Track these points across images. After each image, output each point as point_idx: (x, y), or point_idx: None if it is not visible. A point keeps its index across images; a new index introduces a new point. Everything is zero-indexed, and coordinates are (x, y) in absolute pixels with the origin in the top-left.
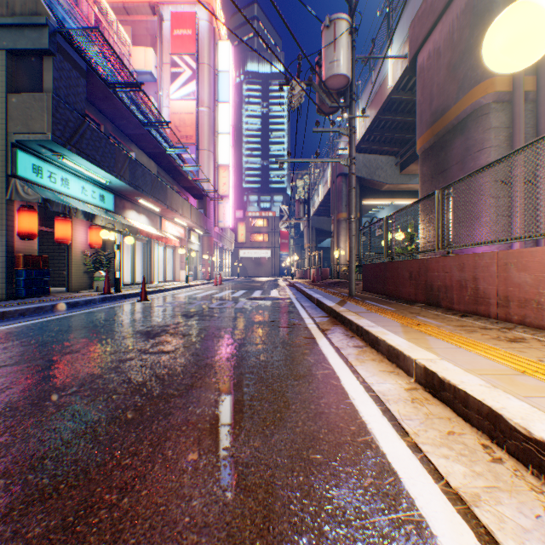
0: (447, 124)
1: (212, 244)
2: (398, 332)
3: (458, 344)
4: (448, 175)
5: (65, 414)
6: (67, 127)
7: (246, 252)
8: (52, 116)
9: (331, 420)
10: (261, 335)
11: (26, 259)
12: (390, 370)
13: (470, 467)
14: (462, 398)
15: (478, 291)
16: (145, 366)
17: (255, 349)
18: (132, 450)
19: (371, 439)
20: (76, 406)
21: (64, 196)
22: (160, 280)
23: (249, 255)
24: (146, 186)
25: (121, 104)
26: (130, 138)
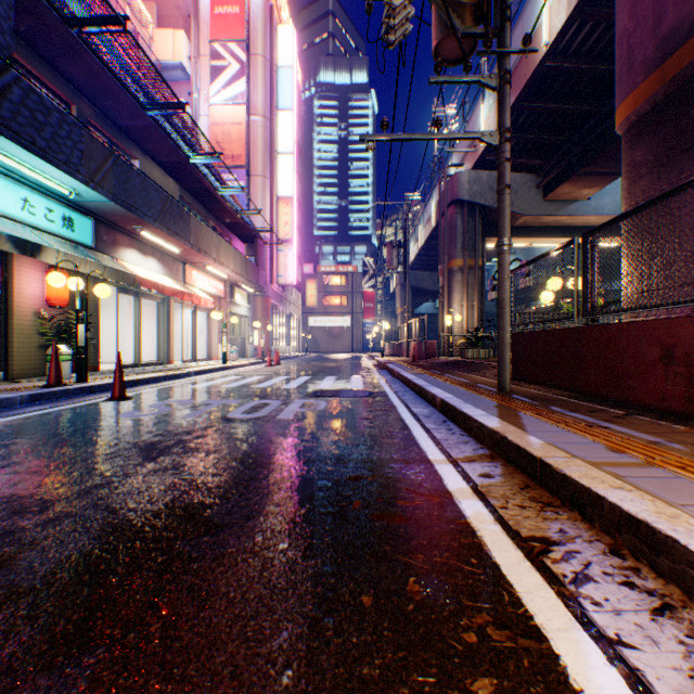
0: None
1: (269, 308)
2: None
3: None
4: None
5: None
6: None
7: (318, 320)
8: None
9: None
10: (309, 601)
11: None
12: None
13: None
14: None
15: None
16: None
17: None
18: None
19: None
20: None
21: None
22: (190, 358)
23: (321, 324)
24: (148, 208)
25: (98, 63)
26: (129, 135)
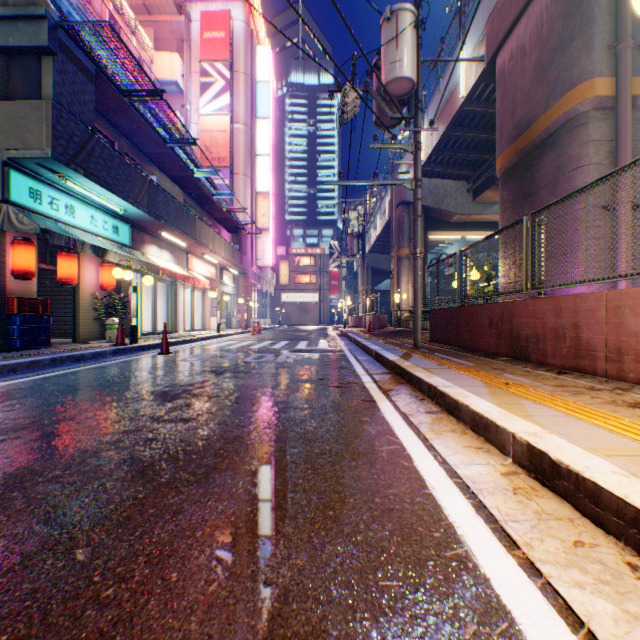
0: (534, 138)
1: (249, 286)
2: (482, 394)
3: (565, 411)
4: (535, 201)
5: (35, 511)
6: (71, 142)
7: (289, 296)
8: (52, 128)
9: (405, 521)
10: (306, 398)
11: (22, 302)
12: (477, 446)
13: (620, 604)
14: (591, 492)
15: (580, 342)
16: (155, 439)
17: (300, 416)
18: (119, 573)
19: (465, 554)
20: (53, 499)
21: (68, 226)
22: (187, 329)
23: (292, 300)
24: (169, 216)
25: (138, 116)
26: (150, 158)
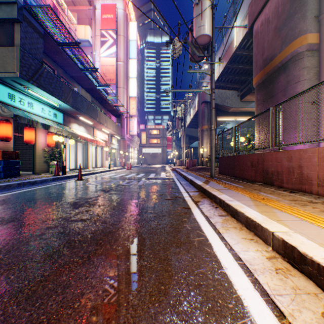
0: (274, 66)
1: (125, 145)
2: (251, 205)
3: (300, 217)
4: (275, 99)
5: None
6: (30, 69)
7: (146, 150)
8: (20, 61)
9: (210, 295)
10: (152, 206)
11: (4, 153)
12: (250, 238)
13: None
14: None
15: (302, 175)
16: (63, 233)
17: (148, 217)
18: None
19: (251, 323)
20: None
21: (29, 113)
22: (93, 167)
23: (148, 152)
24: (83, 108)
25: (67, 56)
26: (74, 79)
